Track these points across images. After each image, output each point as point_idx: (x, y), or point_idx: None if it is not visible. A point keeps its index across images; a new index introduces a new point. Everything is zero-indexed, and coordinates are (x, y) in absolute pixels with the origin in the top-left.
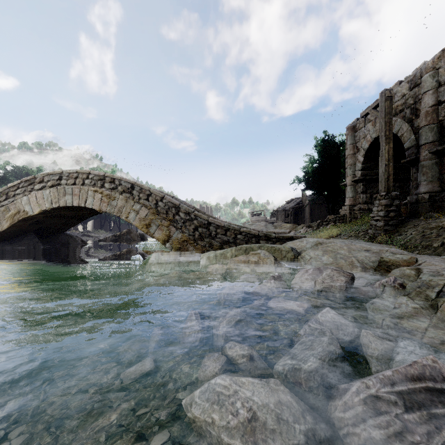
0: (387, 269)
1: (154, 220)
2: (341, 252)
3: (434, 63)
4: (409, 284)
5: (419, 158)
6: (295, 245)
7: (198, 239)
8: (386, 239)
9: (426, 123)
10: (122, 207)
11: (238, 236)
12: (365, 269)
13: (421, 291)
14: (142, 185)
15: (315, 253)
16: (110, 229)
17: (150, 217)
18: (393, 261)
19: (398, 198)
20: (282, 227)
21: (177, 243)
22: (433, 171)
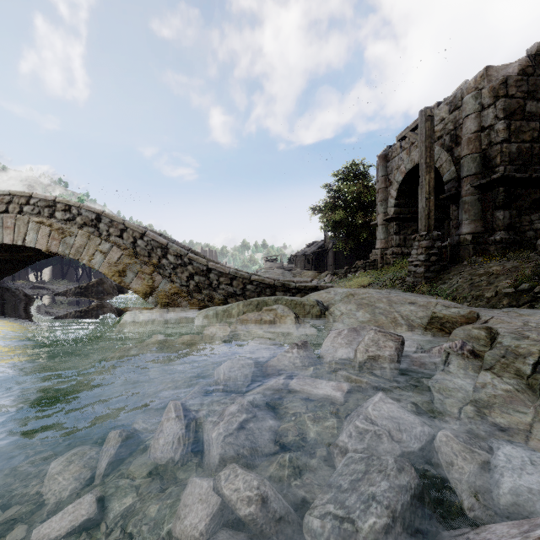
0: (441, 327)
1: (130, 265)
2: (380, 305)
3: (476, 83)
4: (488, 351)
5: (460, 193)
6: (320, 297)
7: (194, 291)
8: (428, 288)
9: (468, 152)
10: (82, 247)
11: (248, 287)
12: (412, 328)
13: (507, 363)
14: (113, 217)
15: (347, 307)
16: (78, 279)
17: (125, 262)
18: (449, 316)
19: (440, 239)
20: (302, 275)
21: (164, 296)
22: (476, 208)
